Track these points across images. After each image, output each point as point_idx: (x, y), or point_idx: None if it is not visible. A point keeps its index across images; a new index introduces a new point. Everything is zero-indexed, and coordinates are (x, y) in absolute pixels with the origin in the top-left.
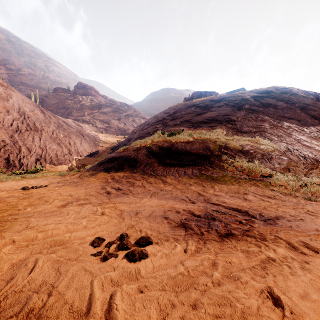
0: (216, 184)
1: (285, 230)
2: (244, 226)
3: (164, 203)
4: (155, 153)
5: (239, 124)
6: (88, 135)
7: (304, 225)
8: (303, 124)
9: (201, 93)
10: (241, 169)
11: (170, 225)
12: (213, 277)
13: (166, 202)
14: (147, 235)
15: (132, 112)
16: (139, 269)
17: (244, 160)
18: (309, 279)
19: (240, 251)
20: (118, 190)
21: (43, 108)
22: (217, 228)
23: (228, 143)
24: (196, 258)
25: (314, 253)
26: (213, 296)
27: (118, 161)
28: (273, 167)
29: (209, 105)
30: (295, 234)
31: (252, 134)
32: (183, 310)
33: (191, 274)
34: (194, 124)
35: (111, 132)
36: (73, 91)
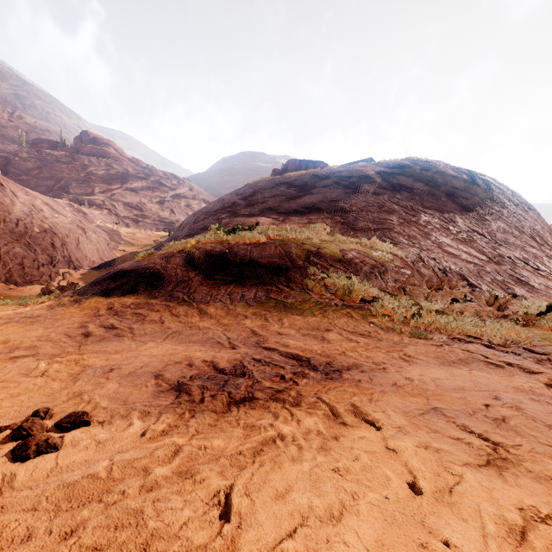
0: (287, 316)
1: (341, 388)
2: (282, 384)
3: (180, 350)
4: (197, 263)
5: (353, 216)
6: (96, 230)
7: (381, 377)
8: (449, 219)
9: (301, 162)
10: (335, 289)
11: (158, 388)
12: (149, 476)
13: (186, 348)
14: (95, 409)
15: (187, 190)
16: (15, 475)
17: (342, 275)
18: (313, 465)
19: (242, 426)
20: (110, 329)
21: (2, 176)
22: (233, 390)
23: (323, 246)
24: (152, 444)
25: (359, 422)
26: (117, 512)
27: (129, 277)
28: (385, 286)
29: (309, 183)
30: (353, 393)
31: (371, 233)
32: (41, 545)
33: (114, 475)
34: (282, 215)
35: (145, 226)
36: (72, 148)
